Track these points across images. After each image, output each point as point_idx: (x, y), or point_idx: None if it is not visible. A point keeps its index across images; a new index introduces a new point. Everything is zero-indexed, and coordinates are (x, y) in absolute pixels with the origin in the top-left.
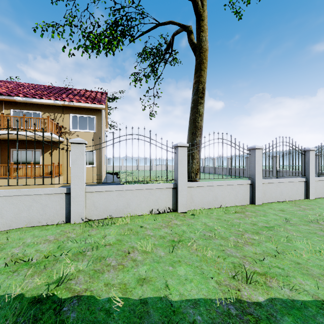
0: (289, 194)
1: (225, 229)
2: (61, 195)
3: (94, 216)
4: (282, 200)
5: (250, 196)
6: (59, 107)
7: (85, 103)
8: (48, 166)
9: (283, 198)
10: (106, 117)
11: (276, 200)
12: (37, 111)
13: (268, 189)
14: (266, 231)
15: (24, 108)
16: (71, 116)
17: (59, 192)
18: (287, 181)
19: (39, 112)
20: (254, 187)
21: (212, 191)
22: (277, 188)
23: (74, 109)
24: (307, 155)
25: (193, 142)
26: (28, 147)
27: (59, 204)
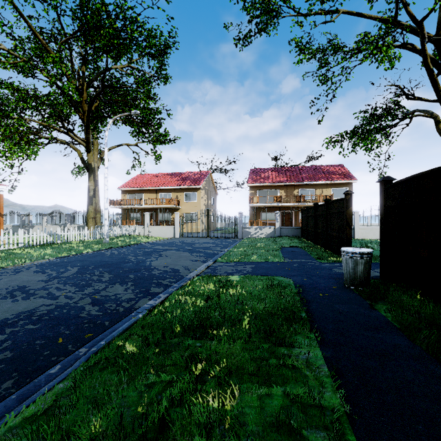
0: None
1: None
2: None
3: None
4: None
5: None
6: (325, 184)
7: (343, 180)
8: None
9: None
10: None
11: None
12: (312, 188)
13: None
14: None
15: (305, 187)
16: (332, 189)
17: None
18: None
19: (313, 189)
20: None
21: None
22: None
23: (334, 184)
24: None
25: None
26: None
27: None
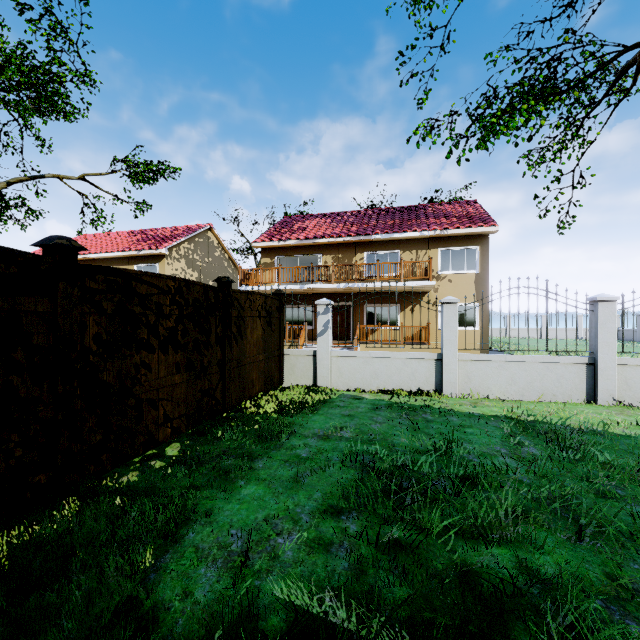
0: None
1: None
2: (580, 366)
3: (626, 398)
4: None
5: None
6: (424, 240)
7: (465, 228)
8: (422, 329)
9: None
10: None
11: None
12: (394, 250)
13: None
14: None
15: (379, 248)
16: (440, 252)
17: (579, 361)
18: None
19: (397, 252)
20: None
21: None
22: None
23: (445, 239)
24: None
25: None
26: (383, 302)
27: (578, 376)
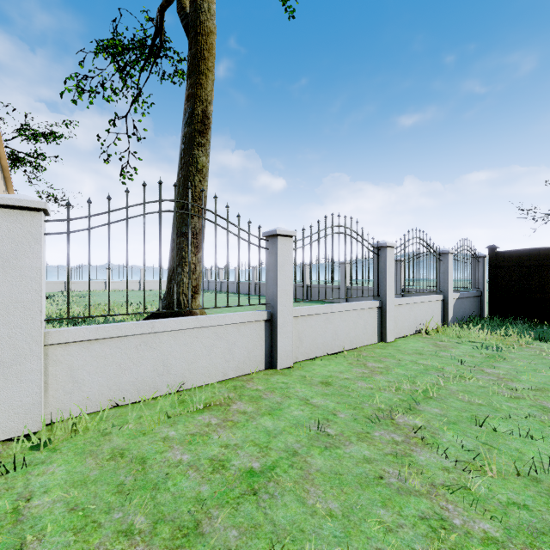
0: (351, 335)
1: (70, 535)
2: None
3: None
4: (338, 350)
5: (267, 348)
6: None
7: None
8: None
9: (340, 344)
10: (2, 167)
11: (325, 352)
12: None
13: (308, 329)
14: (234, 504)
15: None
16: None
17: None
18: (347, 309)
19: None
20: (276, 326)
21: (152, 349)
22: (327, 324)
23: None
24: (382, 255)
25: (183, 226)
26: None
27: None
